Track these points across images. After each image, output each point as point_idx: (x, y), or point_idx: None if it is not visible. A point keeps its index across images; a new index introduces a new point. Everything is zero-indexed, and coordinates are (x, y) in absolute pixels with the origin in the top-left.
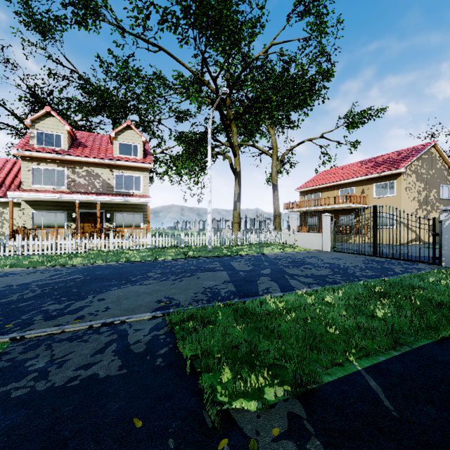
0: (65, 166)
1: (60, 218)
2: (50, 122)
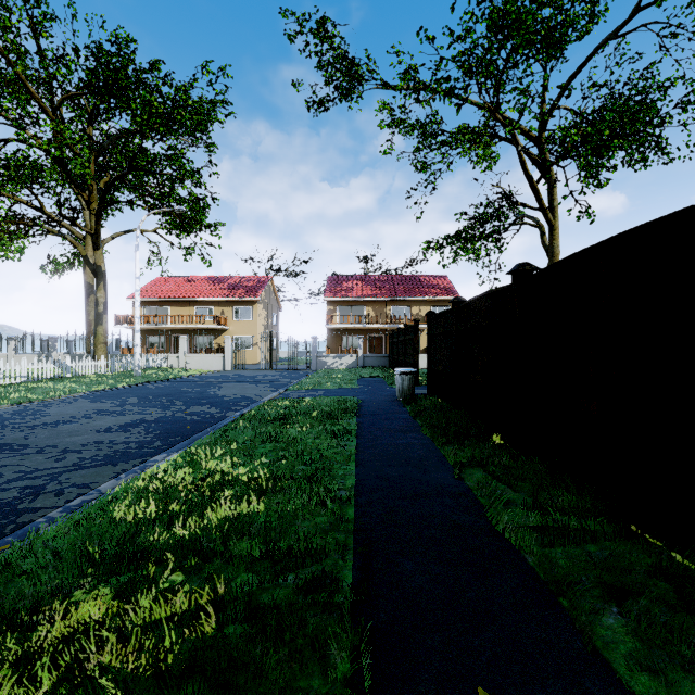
0: None
1: None
2: None
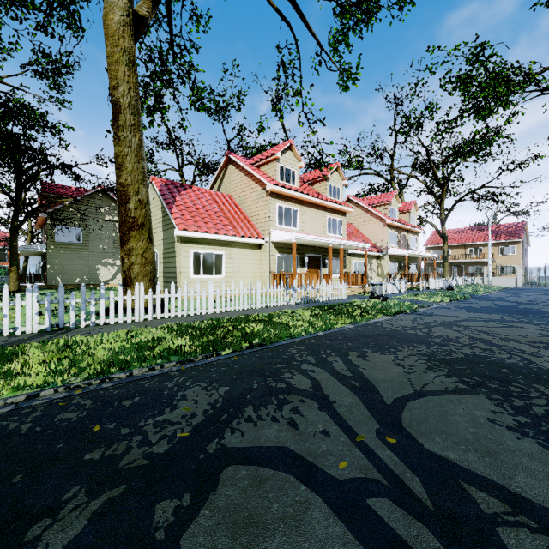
0: (397, 231)
1: (395, 267)
2: (394, 201)
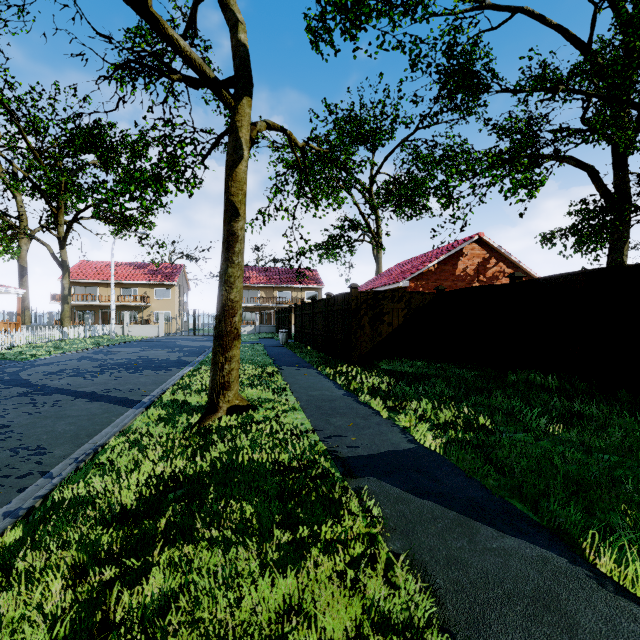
0: None
1: None
2: None
